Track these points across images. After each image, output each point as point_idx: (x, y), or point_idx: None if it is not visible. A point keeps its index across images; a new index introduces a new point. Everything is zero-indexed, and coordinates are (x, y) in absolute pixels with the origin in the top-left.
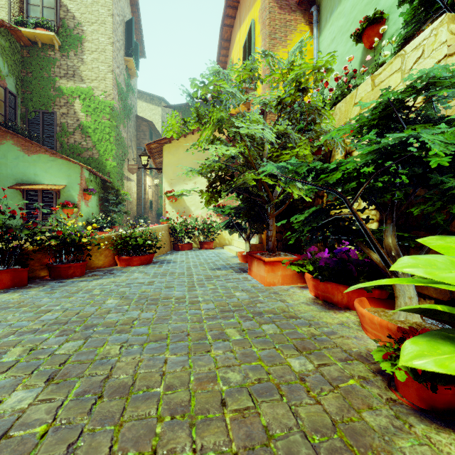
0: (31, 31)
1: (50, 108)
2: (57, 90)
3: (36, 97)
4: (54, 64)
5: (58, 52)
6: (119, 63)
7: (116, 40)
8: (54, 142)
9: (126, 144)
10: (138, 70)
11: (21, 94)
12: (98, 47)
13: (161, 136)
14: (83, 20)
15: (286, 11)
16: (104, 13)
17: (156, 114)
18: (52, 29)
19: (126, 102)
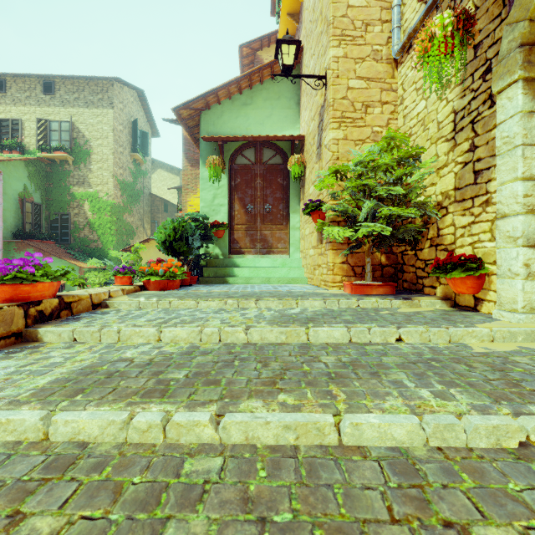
0: (51, 155)
1: (66, 210)
2: (71, 196)
3: (56, 202)
4: (69, 175)
5: (72, 165)
6: (123, 163)
7: (118, 147)
8: (69, 237)
9: (132, 227)
10: (148, 156)
11: (46, 202)
12: (102, 158)
13: (177, 206)
14: (90, 138)
15: (197, 167)
16: (107, 129)
17: (176, 183)
18: (67, 150)
19: (132, 191)
